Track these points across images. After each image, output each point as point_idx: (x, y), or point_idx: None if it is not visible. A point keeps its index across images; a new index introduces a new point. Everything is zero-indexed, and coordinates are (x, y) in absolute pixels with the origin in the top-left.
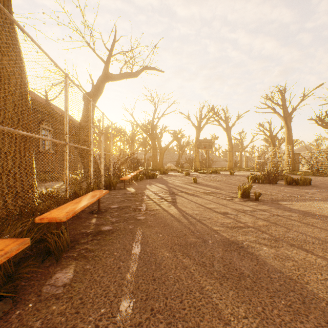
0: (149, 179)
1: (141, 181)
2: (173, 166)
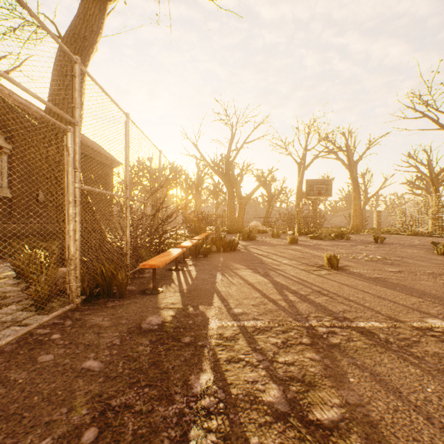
0: (223, 252)
1: (205, 260)
2: (261, 226)
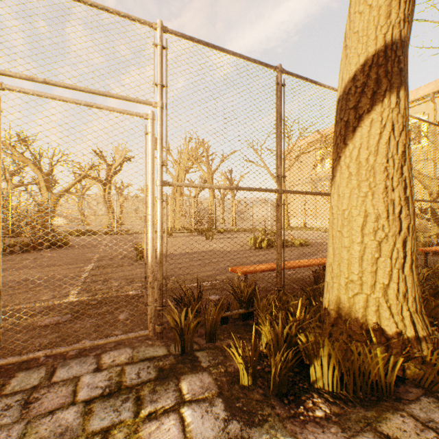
0: None
1: None
2: None
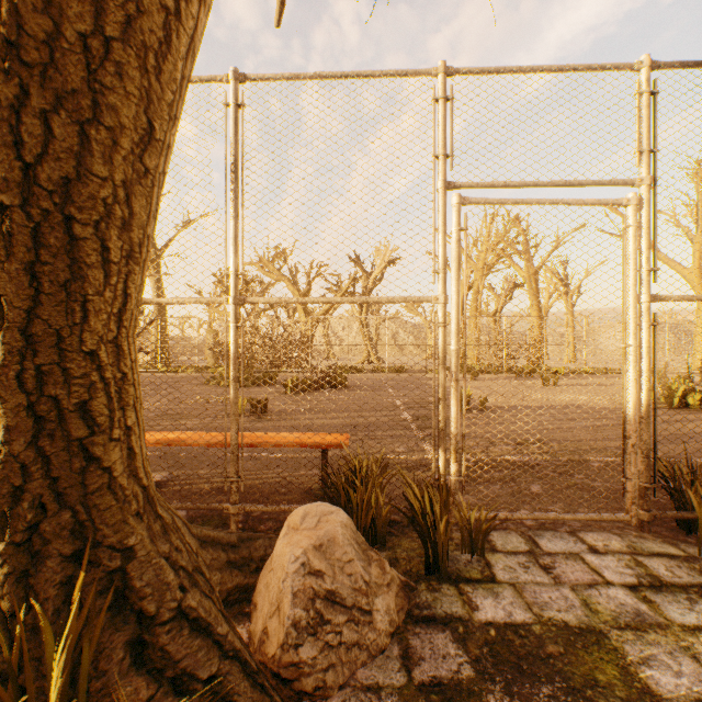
0: None
1: None
2: None
